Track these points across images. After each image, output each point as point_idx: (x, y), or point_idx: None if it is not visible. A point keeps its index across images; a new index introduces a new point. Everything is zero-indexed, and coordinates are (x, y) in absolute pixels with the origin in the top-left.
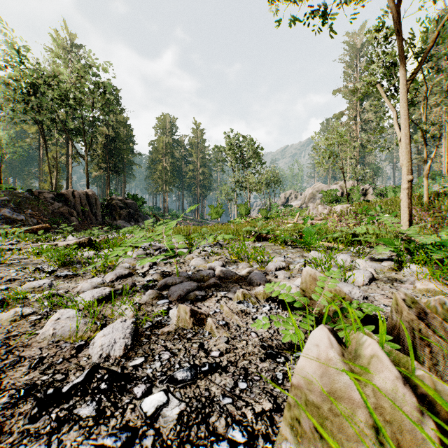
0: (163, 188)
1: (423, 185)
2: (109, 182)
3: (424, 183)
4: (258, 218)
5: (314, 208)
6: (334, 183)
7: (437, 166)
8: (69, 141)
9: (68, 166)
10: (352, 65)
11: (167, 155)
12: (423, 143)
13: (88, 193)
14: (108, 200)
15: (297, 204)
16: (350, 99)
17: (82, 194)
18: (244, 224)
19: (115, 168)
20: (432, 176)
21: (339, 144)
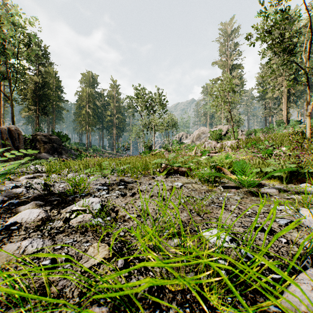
0: (86, 128)
1: (306, 123)
2: (38, 121)
3: (307, 120)
4: (163, 151)
5: (209, 143)
6: (215, 126)
7: (279, 117)
8: (2, 85)
9: (0, 107)
10: (225, 45)
11: (90, 103)
12: (307, 86)
13: (11, 128)
14: (33, 136)
15: (187, 142)
16: (223, 69)
17: (4, 129)
18: (151, 156)
19: (43, 110)
20: (278, 123)
21: (229, 90)
